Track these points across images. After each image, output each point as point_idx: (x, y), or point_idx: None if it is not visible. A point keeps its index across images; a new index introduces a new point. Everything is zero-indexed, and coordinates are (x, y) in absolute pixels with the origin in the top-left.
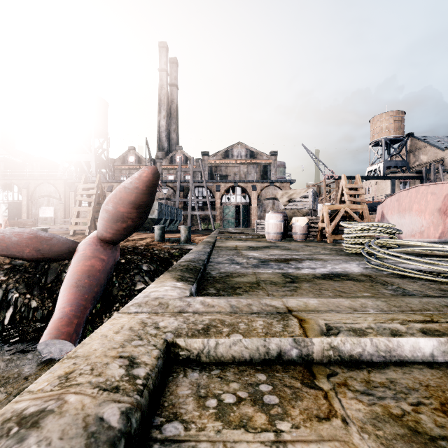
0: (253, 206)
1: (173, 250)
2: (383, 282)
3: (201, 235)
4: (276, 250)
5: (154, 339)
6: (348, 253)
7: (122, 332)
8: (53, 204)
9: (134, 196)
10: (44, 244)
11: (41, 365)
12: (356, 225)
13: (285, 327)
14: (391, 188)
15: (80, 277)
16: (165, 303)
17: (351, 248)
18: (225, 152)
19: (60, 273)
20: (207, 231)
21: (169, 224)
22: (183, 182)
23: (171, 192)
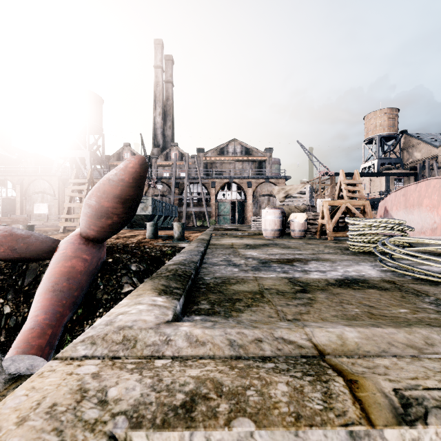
0: (249, 203)
1: (165, 248)
2: (414, 291)
3: (196, 232)
4: (275, 249)
5: (88, 437)
6: (355, 251)
7: (29, 423)
8: (47, 200)
9: (119, 189)
10: (20, 243)
11: (8, 383)
12: (364, 222)
13: (328, 401)
14: (386, 185)
15: (58, 280)
16: (132, 338)
17: (357, 247)
18: (221, 149)
19: (39, 274)
20: (202, 227)
21: (164, 220)
22: (178, 178)
23: (166, 189)
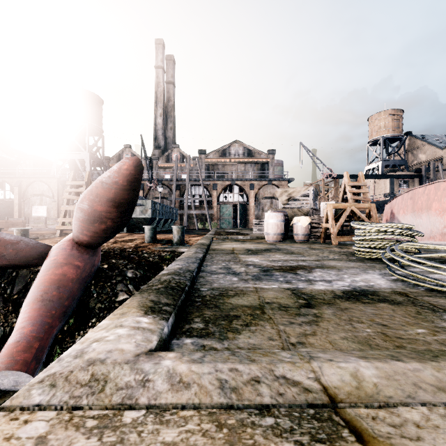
0: (251, 205)
1: (164, 252)
2: (430, 305)
3: (196, 236)
4: (278, 255)
5: None
6: (361, 258)
7: None
8: (46, 202)
9: (112, 192)
10: (9, 249)
11: None
12: (371, 226)
13: None
14: (390, 187)
15: (48, 289)
16: (102, 377)
17: (363, 253)
18: (222, 151)
19: (30, 281)
20: (203, 231)
21: (164, 223)
22: (179, 180)
23: (167, 191)
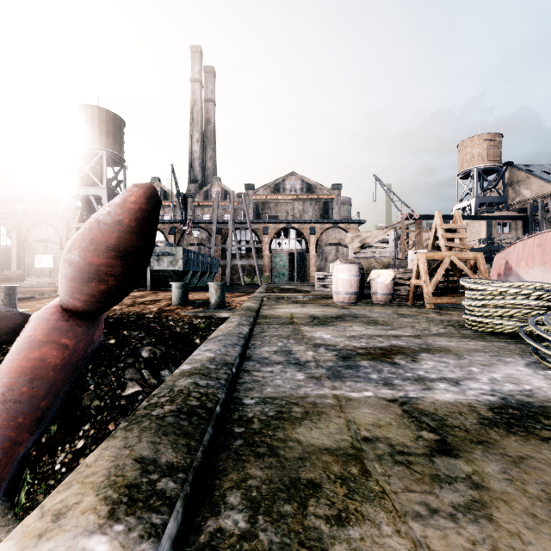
0: (311, 254)
1: (197, 319)
2: None
3: (242, 295)
4: (356, 326)
5: None
6: (478, 331)
7: None
8: (52, 250)
9: (114, 237)
10: None
11: None
12: (494, 287)
13: None
14: (487, 231)
15: (14, 382)
16: None
17: (481, 324)
18: (275, 185)
19: None
20: (251, 287)
21: (201, 277)
22: (220, 222)
23: (205, 236)
